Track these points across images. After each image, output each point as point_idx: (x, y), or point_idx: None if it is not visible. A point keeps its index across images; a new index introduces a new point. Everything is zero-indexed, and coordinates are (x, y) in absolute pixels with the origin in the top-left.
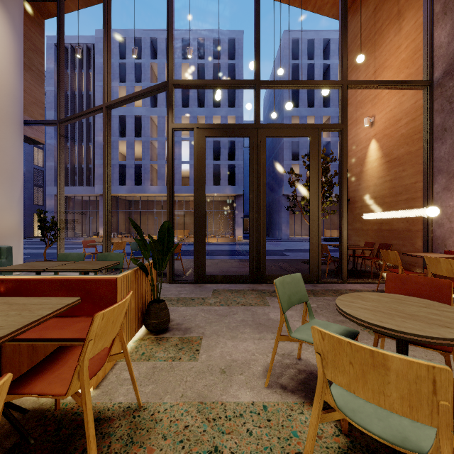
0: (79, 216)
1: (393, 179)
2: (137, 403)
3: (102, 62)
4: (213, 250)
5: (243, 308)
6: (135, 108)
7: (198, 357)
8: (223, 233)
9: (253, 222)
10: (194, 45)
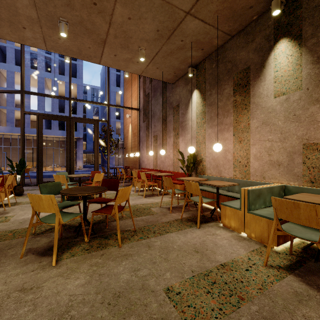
0: None
1: (134, 141)
2: (16, 201)
3: None
4: None
5: None
6: None
7: None
8: None
9: (68, 158)
10: None
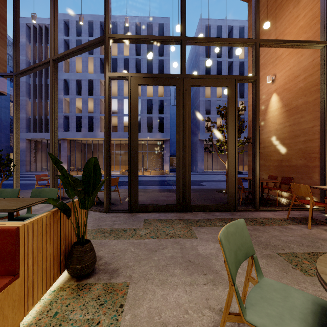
0: (46, 155)
1: (292, 124)
2: None
3: (63, 38)
4: (147, 181)
5: (172, 240)
6: (88, 73)
7: (120, 320)
8: (154, 167)
9: (180, 159)
10: (133, 27)
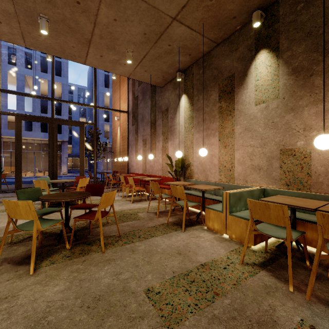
0: None
1: (123, 145)
2: None
3: None
4: None
5: None
6: None
7: None
8: None
9: (51, 162)
10: None
